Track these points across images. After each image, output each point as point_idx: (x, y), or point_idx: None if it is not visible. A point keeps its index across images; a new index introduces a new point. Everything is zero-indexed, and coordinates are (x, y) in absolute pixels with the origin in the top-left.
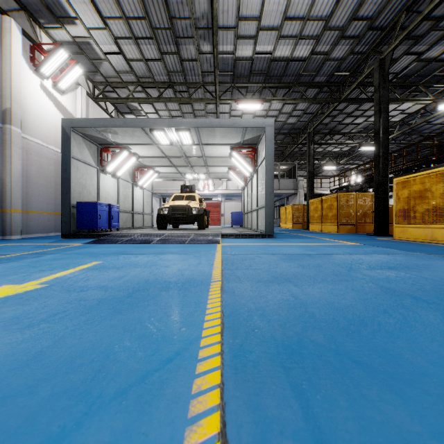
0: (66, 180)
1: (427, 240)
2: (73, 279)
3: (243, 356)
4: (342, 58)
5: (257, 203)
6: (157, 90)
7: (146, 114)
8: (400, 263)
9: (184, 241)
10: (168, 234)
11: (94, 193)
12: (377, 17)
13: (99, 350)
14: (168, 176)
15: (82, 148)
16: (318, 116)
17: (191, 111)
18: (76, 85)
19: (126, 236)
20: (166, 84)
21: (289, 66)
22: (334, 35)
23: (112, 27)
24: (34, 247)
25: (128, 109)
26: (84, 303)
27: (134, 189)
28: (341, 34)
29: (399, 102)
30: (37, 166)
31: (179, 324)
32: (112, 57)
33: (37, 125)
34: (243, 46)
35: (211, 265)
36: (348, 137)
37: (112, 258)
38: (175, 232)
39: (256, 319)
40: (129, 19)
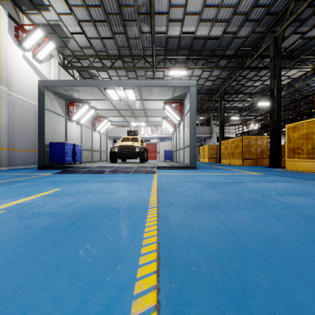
0: (41, 126)
1: (312, 171)
2: (31, 205)
3: (182, 311)
4: (246, 37)
5: (183, 143)
6: (110, 61)
7: (102, 79)
8: (302, 190)
9: (129, 172)
10: (117, 166)
11: (62, 136)
12: (272, 5)
13: (18, 301)
14: (118, 124)
15: (54, 102)
16: (227, 80)
17: (135, 76)
18: (50, 57)
19: (86, 168)
20: (117, 57)
21: (207, 43)
22: (240, 19)
23: (76, 13)
24: (13, 176)
25: (89, 75)
26: (30, 232)
27: (93, 133)
28: (246, 18)
29: (287, 69)
30: (21, 115)
31: (114, 259)
32: (77, 36)
33: (21, 86)
34: (173, 28)
35: (149, 192)
36: (249, 96)
37: (70, 185)
38: (123, 165)
39: (191, 252)
40: (88, 6)
